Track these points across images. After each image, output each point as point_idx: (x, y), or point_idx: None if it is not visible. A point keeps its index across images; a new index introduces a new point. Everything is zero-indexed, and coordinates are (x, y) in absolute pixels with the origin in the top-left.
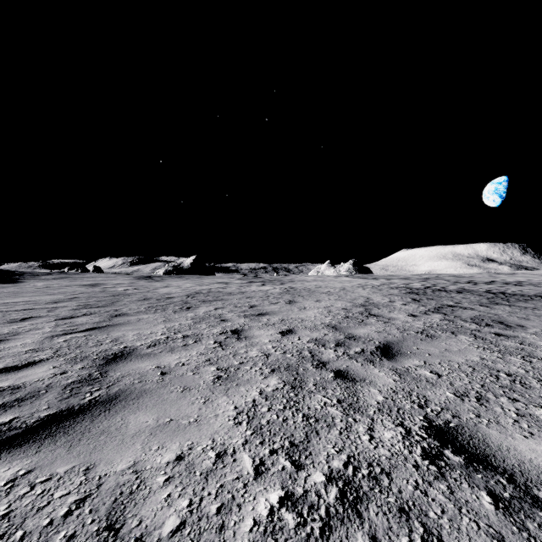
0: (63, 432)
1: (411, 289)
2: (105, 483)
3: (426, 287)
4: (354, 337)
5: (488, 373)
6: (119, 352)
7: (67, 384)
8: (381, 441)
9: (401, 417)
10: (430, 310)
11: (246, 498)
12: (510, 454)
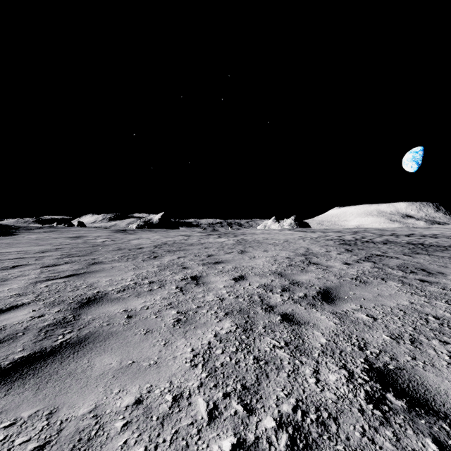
0: (33, 374)
1: (343, 240)
2: (65, 429)
3: (356, 239)
4: (297, 283)
5: (418, 316)
6: (92, 297)
7: (43, 327)
8: (327, 384)
9: (344, 360)
10: (361, 259)
11: (199, 445)
12: (448, 398)
